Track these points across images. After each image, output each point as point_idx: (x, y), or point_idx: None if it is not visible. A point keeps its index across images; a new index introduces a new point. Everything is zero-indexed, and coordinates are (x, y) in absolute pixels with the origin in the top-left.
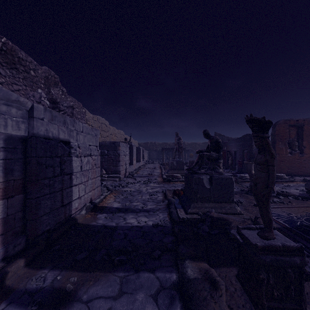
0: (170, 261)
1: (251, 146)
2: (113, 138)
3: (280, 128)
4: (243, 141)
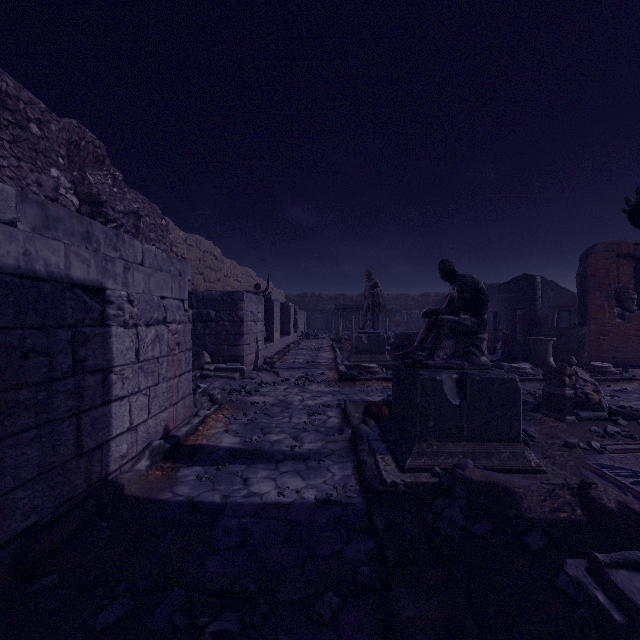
0: (367, 635)
1: (532, 301)
2: (230, 284)
3: (598, 261)
4: (514, 291)
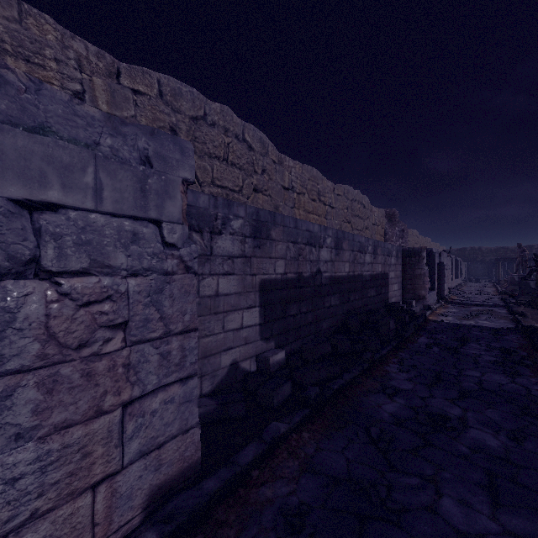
0: (503, 307)
1: None
2: None
3: None
4: None
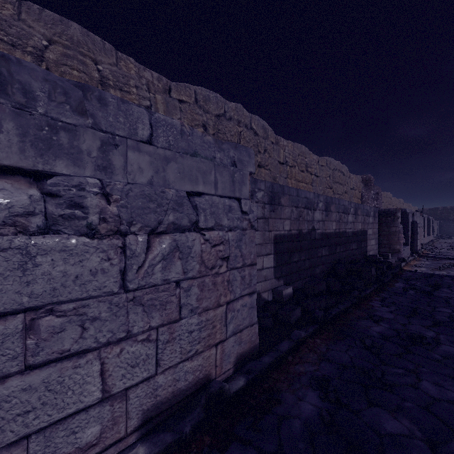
0: None
1: None
2: None
3: None
4: None
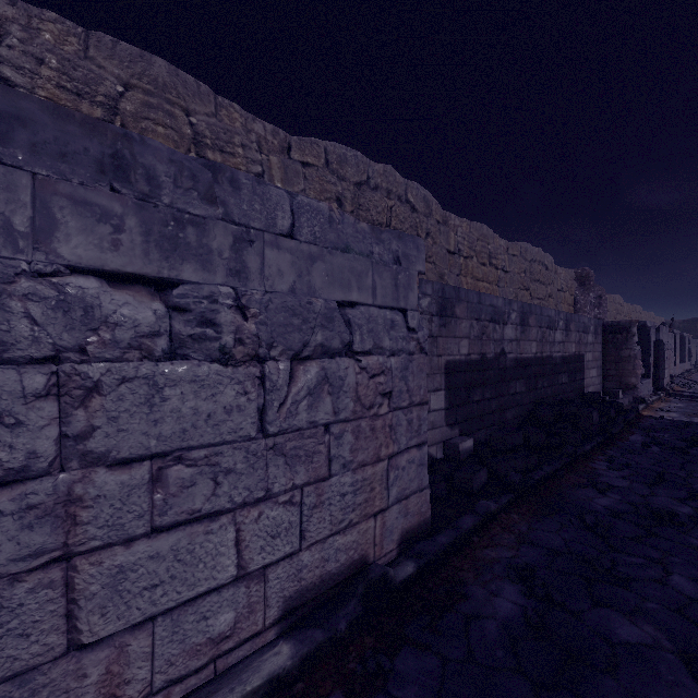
0: None
1: None
2: None
3: None
4: None
